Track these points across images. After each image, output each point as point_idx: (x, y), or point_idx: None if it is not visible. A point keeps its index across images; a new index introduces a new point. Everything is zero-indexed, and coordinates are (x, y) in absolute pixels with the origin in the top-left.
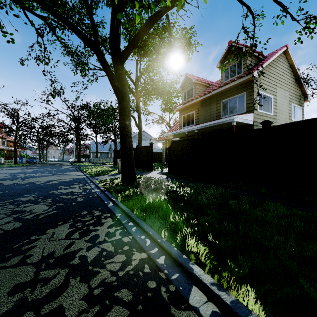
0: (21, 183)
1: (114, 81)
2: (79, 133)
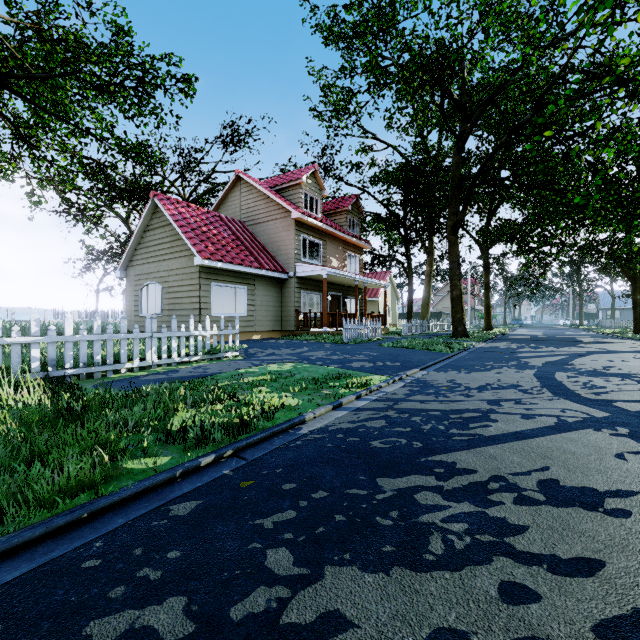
0: (561, 333)
1: (627, 274)
2: (580, 283)
